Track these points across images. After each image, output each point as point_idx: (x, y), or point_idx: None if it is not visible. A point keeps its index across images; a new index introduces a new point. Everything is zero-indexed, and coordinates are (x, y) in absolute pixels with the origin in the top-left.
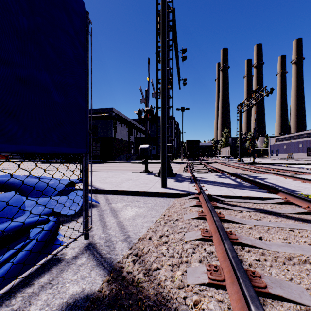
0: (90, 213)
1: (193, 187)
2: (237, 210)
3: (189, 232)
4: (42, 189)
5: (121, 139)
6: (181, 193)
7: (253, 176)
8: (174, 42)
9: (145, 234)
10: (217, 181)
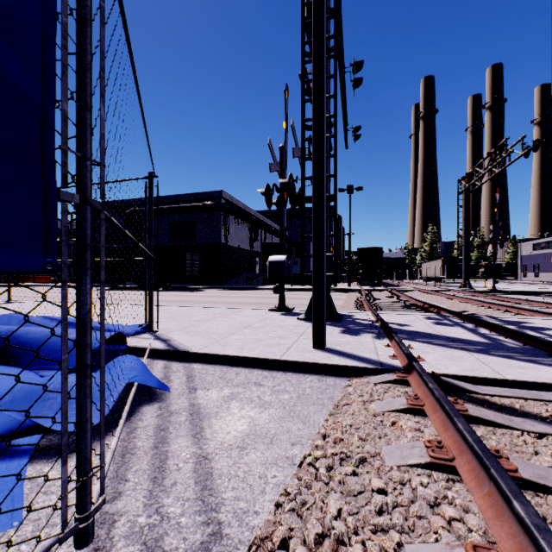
0: (139, 419)
1: (386, 349)
2: (530, 431)
3: (418, 539)
4: (52, 351)
5: (237, 247)
6: (360, 366)
7: (513, 322)
8: (337, 46)
9: (268, 524)
10: (436, 332)
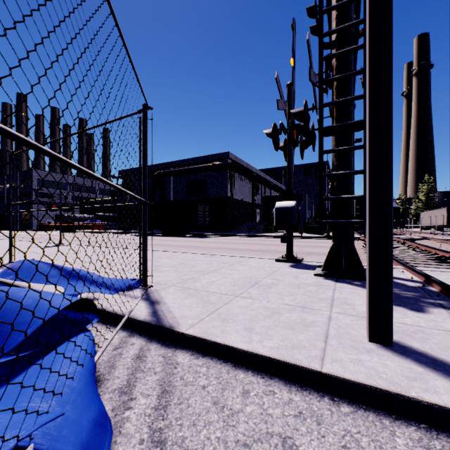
0: None
1: None
2: None
3: None
4: None
5: (241, 200)
6: None
7: None
8: None
9: None
10: None
